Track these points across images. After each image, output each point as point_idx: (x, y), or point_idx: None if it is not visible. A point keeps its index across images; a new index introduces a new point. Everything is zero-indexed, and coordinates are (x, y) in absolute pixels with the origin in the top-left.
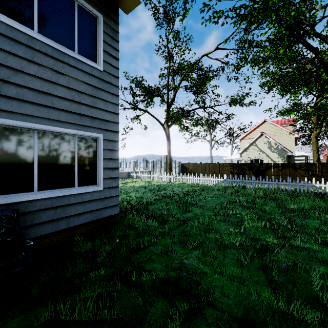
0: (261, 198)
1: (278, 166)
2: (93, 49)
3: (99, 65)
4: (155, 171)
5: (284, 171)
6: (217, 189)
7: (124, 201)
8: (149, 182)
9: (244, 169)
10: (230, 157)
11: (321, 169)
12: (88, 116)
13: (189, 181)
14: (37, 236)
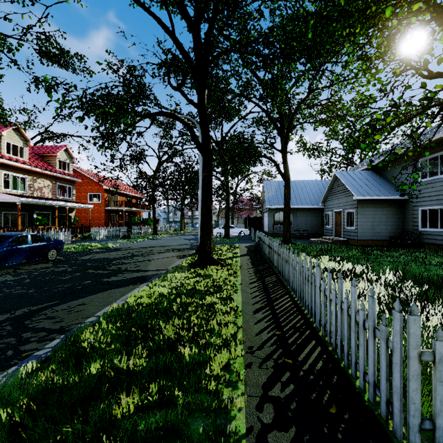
0: None
1: None
2: None
3: None
4: None
5: None
6: None
7: None
8: None
9: None
10: None
11: None
12: (442, 199)
13: None
14: (427, 242)
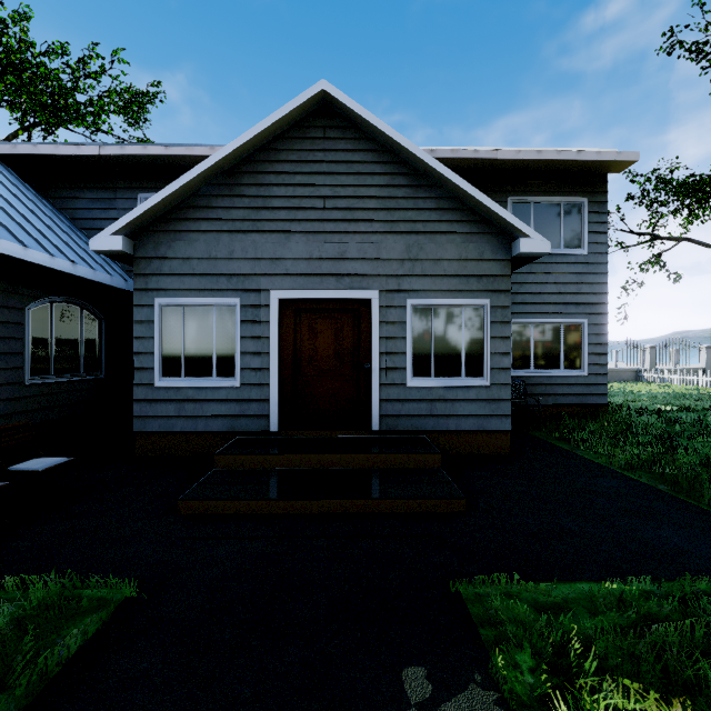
0: None
1: None
2: (577, 236)
3: (583, 250)
4: None
5: None
6: None
7: (619, 404)
8: (688, 390)
9: None
10: None
11: None
12: (572, 303)
13: None
14: (533, 403)
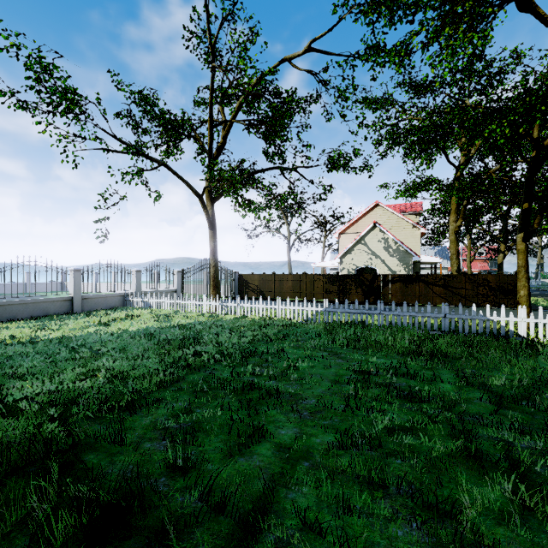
0: (414, 356)
1: (402, 280)
2: None
3: None
4: (187, 290)
5: (411, 288)
6: (313, 331)
7: (58, 400)
8: (167, 317)
9: (348, 286)
10: (322, 263)
11: (464, 284)
12: None
13: (255, 311)
14: None
